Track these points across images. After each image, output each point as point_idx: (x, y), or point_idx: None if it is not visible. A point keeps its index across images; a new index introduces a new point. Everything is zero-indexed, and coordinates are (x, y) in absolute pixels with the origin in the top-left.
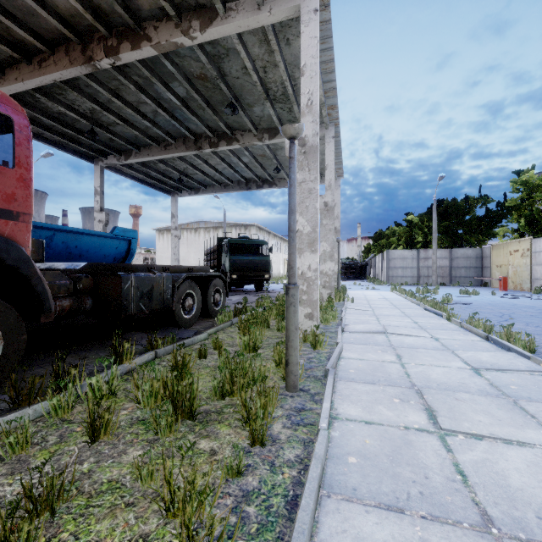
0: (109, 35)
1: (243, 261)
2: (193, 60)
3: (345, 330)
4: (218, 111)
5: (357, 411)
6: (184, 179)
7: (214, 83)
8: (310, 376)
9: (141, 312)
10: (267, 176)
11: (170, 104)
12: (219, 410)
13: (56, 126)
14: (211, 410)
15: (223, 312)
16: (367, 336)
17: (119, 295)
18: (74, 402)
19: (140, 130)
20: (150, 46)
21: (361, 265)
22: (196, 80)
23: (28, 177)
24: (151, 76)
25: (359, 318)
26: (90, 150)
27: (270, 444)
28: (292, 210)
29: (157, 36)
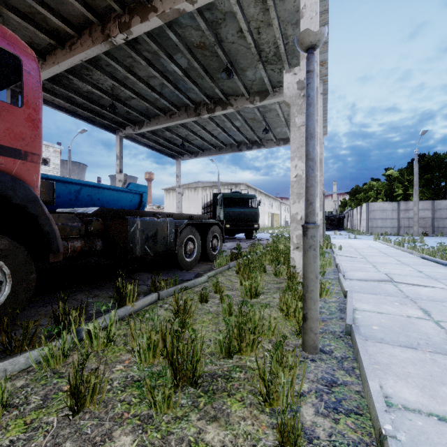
0: (123, 12)
1: (235, 212)
2: (193, 29)
3: (344, 277)
4: (215, 78)
5: (414, 393)
6: (185, 144)
7: (212, 50)
8: (326, 331)
9: (146, 254)
10: (256, 138)
11: (174, 76)
12: (227, 373)
13: (86, 104)
14: (217, 373)
15: (220, 256)
16: (372, 285)
17: (126, 238)
18: (69, 350)
19: (150, 102)
20: (156, 16)
21: (339, 217)
22: (196, 50)
23: (36, 118)
24: (158, 49)
25: (354, 265)
26: (112, 123)
27: (306, 446)
28: (311, 134)
29: (162, 6)
